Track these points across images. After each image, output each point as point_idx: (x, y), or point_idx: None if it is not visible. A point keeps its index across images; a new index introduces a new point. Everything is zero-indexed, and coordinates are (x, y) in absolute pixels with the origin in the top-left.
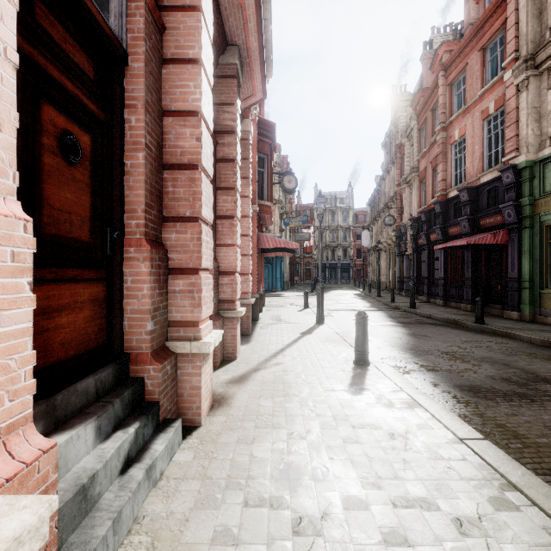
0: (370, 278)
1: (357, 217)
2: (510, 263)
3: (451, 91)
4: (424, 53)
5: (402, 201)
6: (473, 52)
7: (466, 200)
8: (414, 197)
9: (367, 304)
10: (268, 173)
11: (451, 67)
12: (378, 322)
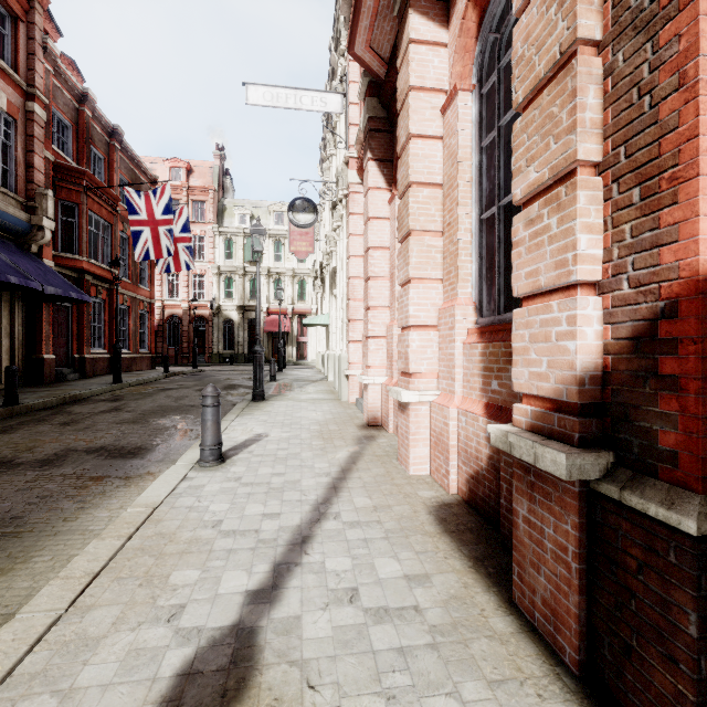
0: None
1: None
2: None
3: None
4: None
5: None
6: None
7: None
8: None
9: None
10: None
11: None
12: None
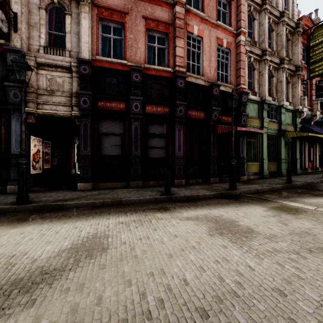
0: None
1: None
2: (241, 149)
3: None
4: None
5: None
6: None
7: (217, 95)
8: (89, 30)
9: (203, 207)
10: None
11: None
12: None
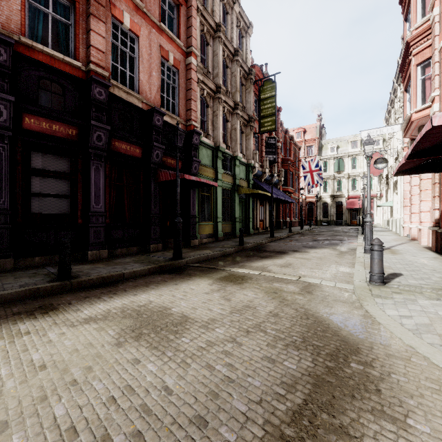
0: None
1: None
2: (193, 204)
3: None
4: None
5: None
6: None
7: (159, 126)
8: None
9: (125, 293)
10: None
11: None
12: (301, 254)
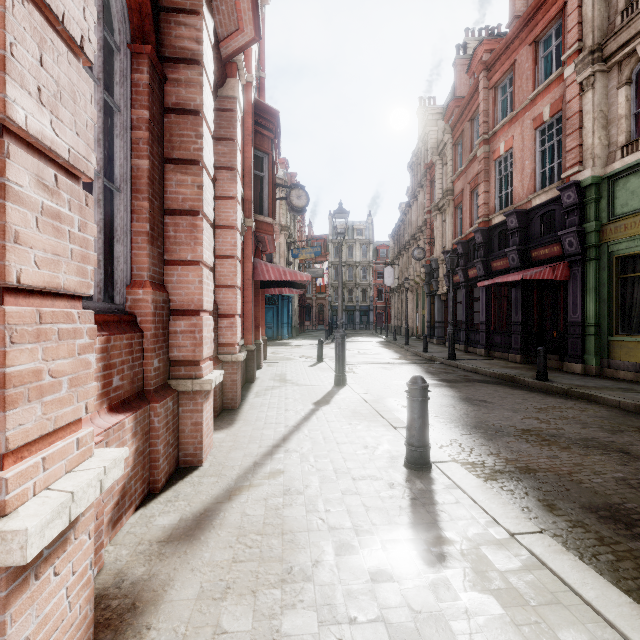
0: (394, 323)
1: (378, 252)
2: (572, 304)
3: (495, 96)
4: (458, 58)
5: (432, 231)
6: (523, 46)
7: (515, 226)
8: (448, 226)
9: (395, 355)
10: (268, 179)
11: (495, 66)
12: None
